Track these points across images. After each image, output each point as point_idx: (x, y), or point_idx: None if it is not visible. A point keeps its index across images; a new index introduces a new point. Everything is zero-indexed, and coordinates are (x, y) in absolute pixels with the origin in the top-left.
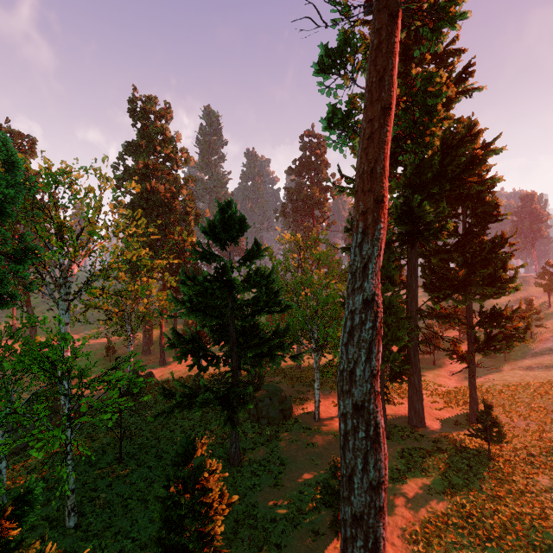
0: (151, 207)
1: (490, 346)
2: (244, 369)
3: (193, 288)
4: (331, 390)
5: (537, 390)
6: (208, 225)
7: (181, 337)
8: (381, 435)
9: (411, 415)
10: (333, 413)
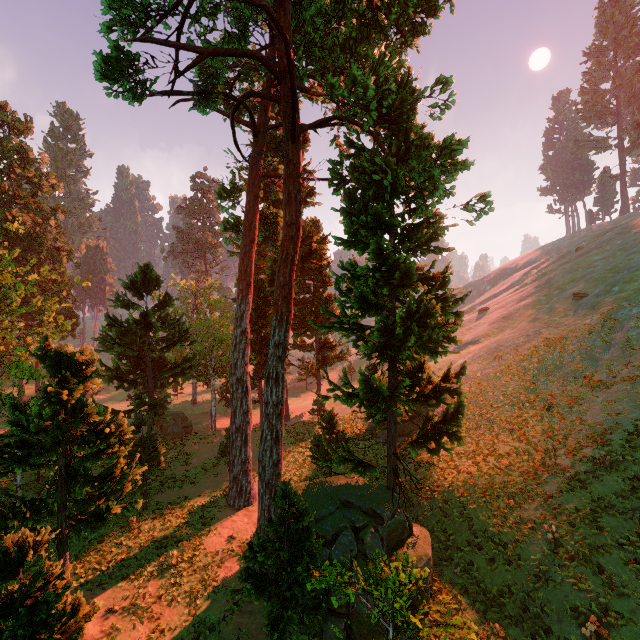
0: (7, 238)
1: (326, 363)
2: (156, 391)
3: (117, 329)
4: (224, 413)
5: None
6: (131, 282)
7: (106, 367)
8: (249, 391)
9: None
10: (226, 425)
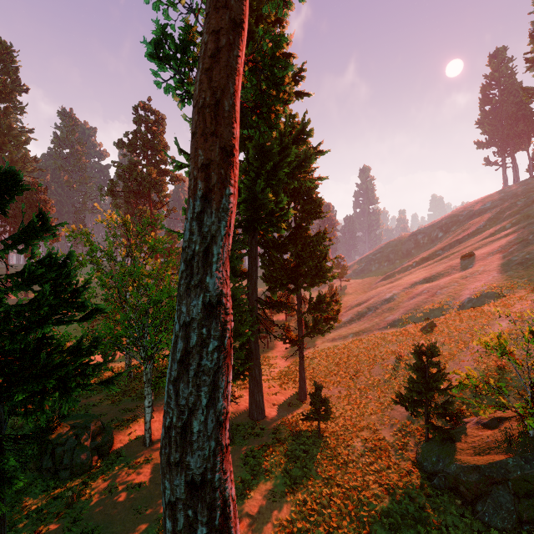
0: None
1: (316, 329)
2: (18, 414)
3: None
4: None
5: (342, 359)
6: None
7: None
8: (232, 514)
9: (253, 409)
10: None
